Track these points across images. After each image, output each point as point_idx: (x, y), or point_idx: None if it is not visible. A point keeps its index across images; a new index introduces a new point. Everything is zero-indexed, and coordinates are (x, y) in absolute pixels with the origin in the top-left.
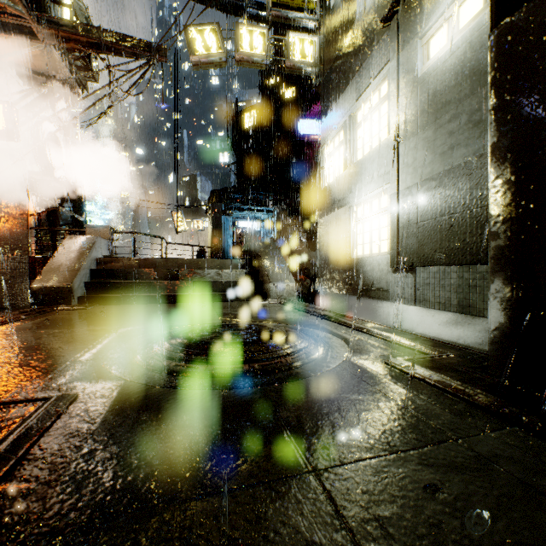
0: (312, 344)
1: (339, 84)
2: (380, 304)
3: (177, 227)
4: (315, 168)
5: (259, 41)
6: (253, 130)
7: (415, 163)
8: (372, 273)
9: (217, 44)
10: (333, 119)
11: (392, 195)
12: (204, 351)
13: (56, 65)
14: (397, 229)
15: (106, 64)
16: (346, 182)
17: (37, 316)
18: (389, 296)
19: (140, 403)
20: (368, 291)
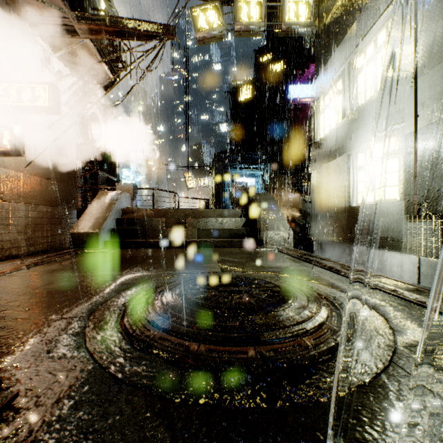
0: (333, 311)
1: (336, 35)
2: (389, 254)
3: (187, 184)
4: (304, 128)
5: (256, 10)
6: (249, 101)
7: (442, 93)
8: (378, 221)
9: (219, 19)
10: (329, 71)
11: (406, 136)
12: (197, 320)
13: (93, 56)
14: (415, 173)
15: (128, 48)
16: (345, 130)
17: (69, 257)
18: (402, 247)
19: (87, 427)
20: (372, 240)
